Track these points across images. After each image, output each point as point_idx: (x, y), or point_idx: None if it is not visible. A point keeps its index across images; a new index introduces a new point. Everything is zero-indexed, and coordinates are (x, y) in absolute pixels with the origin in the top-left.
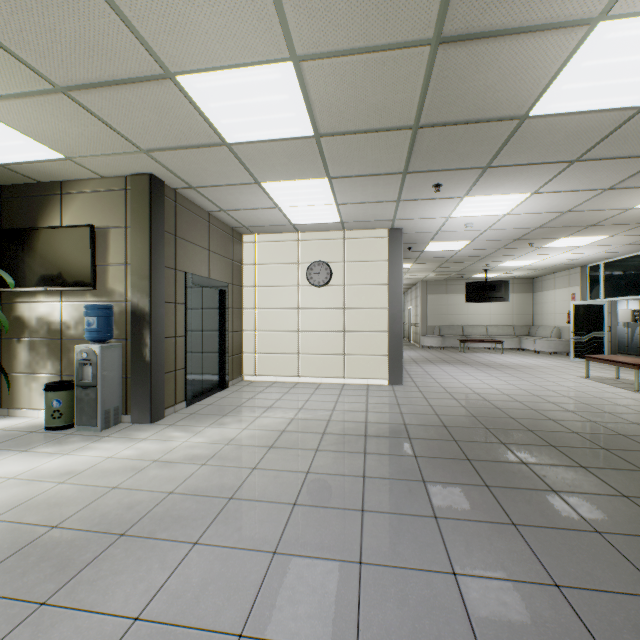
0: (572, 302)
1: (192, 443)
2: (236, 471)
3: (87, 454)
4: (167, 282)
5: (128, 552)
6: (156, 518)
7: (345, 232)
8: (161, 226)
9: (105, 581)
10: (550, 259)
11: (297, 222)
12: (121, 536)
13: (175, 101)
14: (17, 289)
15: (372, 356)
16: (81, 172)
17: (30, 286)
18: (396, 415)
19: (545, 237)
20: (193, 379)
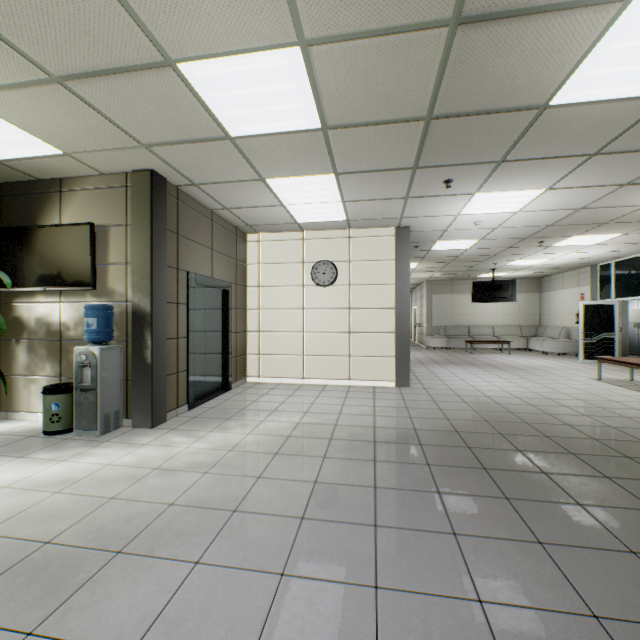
0: (582, 302)
1: (194, 449)
2: (240, 480)
3: (85, 461)
4: (169, 282)
5: (124, 572)
6: (155, 533)
7: (351, 231)
8: (163, 224)
9: (98, 607)
10: (559, 258)
11: (302, 220)
12: (117, 554)
13: (176, 91)
14: (16, 289)
15: (378, 357)
16: (80, 168)
17: (29, 286)
18: (405, 419)
19: (556, 235)
20: (196, 381)
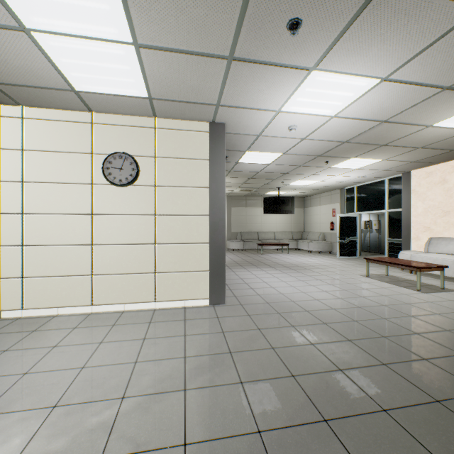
0: (338, 214)
1: None
2: None
3: None
4: None
5: None
6: None
7: (156, 119)
8: None
9: None
10: (327, 180)
11: (81, 86)
12: None
13: None
14: None
15: (190, 272)
16: None
17: None
18: (236, 393)
19: (341, 155)
20: None
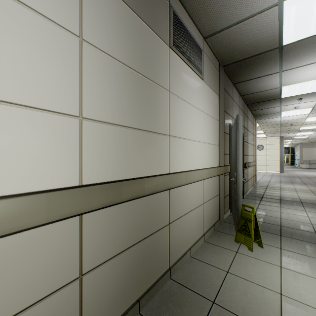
0: None
1: None
2: None
3: None
4: None
5: None
6: None
7: (267, 137)
8: None
9: None
10: None
11: None
12: None
13: None
14: None
15: (274, 166)
16: None
17: None
18: (279, 175)
19: None
20: None
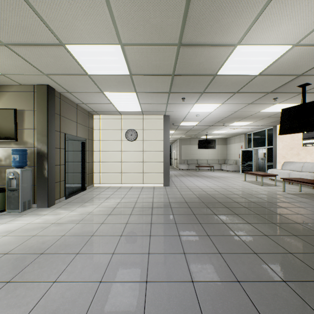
0: (241, 149)
1: (71, 215)
2: (94, 225)
3: (16, 223)
4: (56, 138)
5: (46, 259)
6: (57, 246)
7: (143, 116)
8: (53, 110)
9: (37, 271)
10: (232, 130)
11: (121, 110)
12: (41, 254)
13: (64, 55)
14: None
15: (156, 173)
16: (9, 81)
17: None
18: (166, 198)
19: (229, 121)
20: (69, 186)
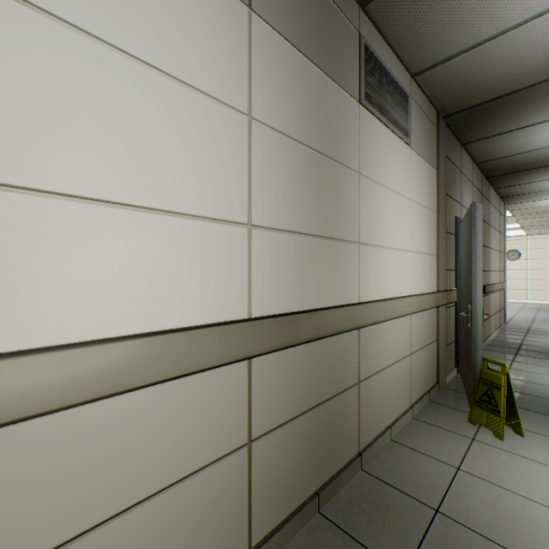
0: None
1: None
2: None
3: None
4: None
5: None
6: None
7: (527, 236)
8: None
9: None
10: None
11: None
12: None
13: None
14: None
15: (544, 291)
16: None
17: None
18: None
19: None
20: None
